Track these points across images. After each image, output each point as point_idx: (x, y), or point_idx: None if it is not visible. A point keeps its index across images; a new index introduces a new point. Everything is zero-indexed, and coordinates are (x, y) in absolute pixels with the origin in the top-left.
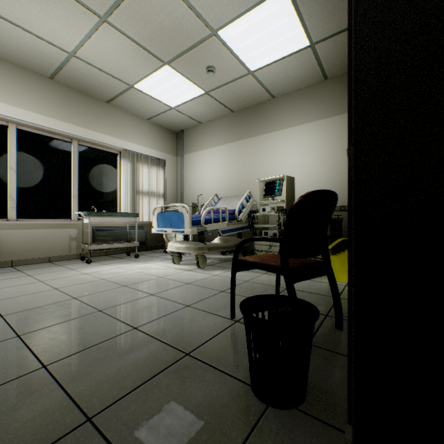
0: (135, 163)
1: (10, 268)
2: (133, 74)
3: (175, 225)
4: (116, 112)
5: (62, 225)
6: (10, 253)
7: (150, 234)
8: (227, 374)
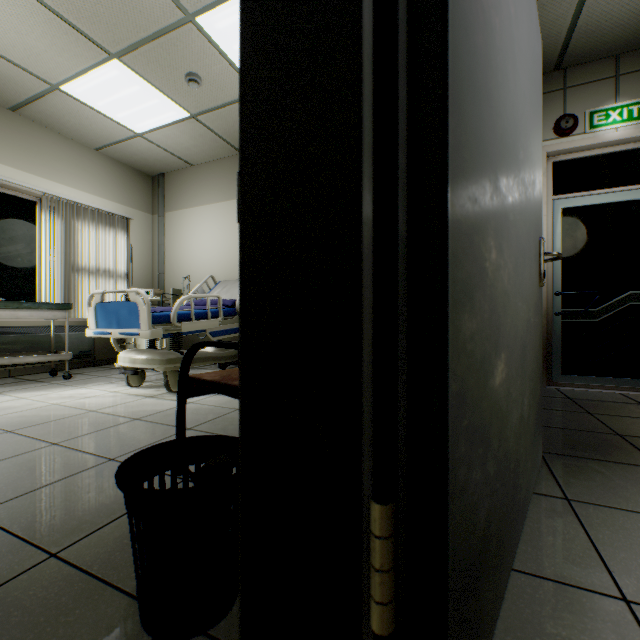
0: (71, 220)
1: None
2: (54, 65)
3: (126, 323)
4: (31, 130)
5: None
6: None
7: (102, 340)
8: (110, 586)
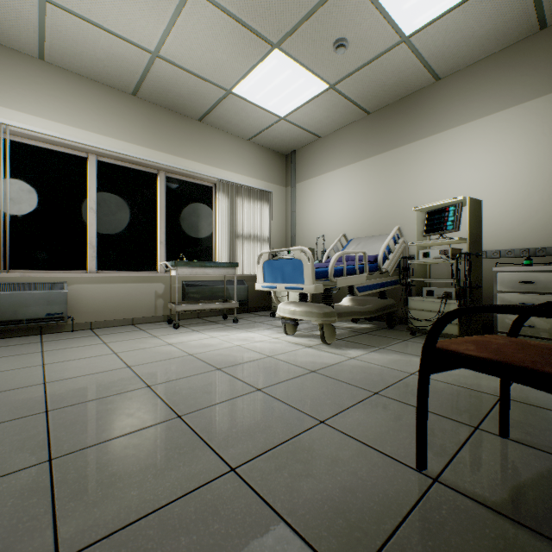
0: (233, 197)
1: (88, 332)
2: (231, 72)
3: (290, 278)
4: (210, 133)
5: (146, 278)
6: (89, 313)
7: (252, 291)
8: None
